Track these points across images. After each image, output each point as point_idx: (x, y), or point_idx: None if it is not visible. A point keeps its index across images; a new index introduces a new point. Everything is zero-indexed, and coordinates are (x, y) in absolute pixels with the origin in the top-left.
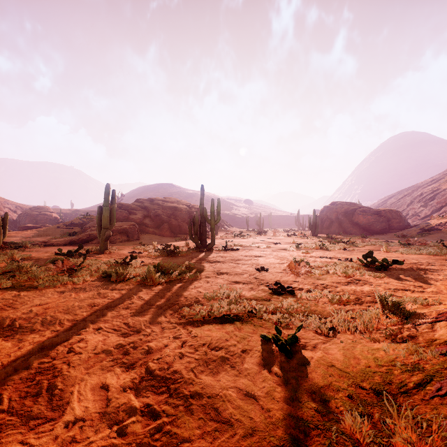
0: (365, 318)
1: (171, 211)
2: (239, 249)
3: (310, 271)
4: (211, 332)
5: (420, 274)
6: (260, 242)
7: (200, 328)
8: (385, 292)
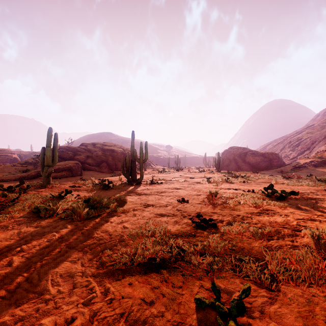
0: (306, 263)
1: (109, 153)
2: (162, 183)
3: (226, 202)
4: (133, 290)
5: (313, 203)
6: (178, 177)
7: (119, 283)
8: (298, 223)
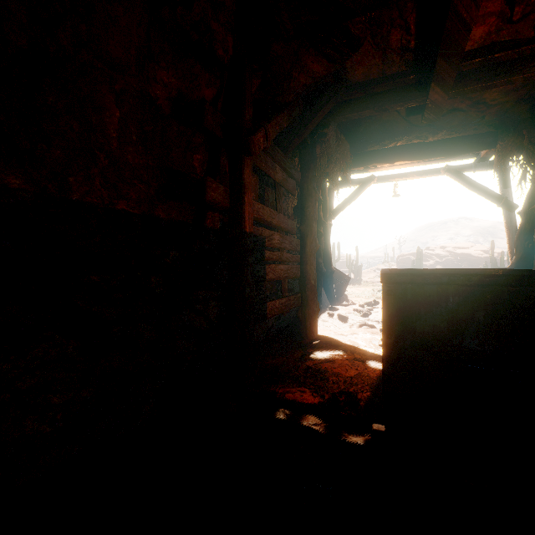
0: None
1: (464, 258)
2: None
3: None
4: None
5: None
6: None
7: None
8: None
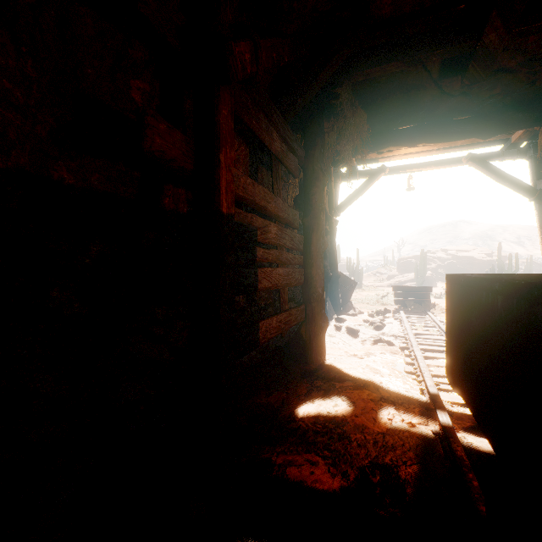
0: None
1: (466, 261)
2: None
3: None
4: None
5: None
6: None
7: None
8: None
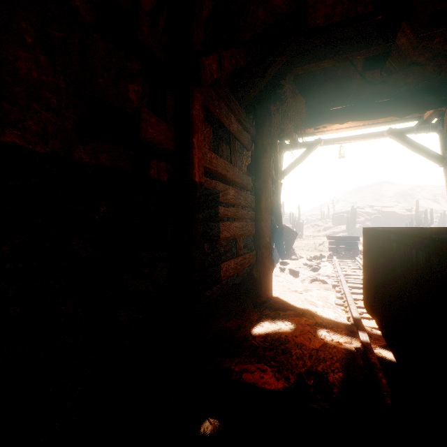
0: None
1: (390, 215)
2: None
3: None
4: None
5: None
6: None
7: None
8: None
